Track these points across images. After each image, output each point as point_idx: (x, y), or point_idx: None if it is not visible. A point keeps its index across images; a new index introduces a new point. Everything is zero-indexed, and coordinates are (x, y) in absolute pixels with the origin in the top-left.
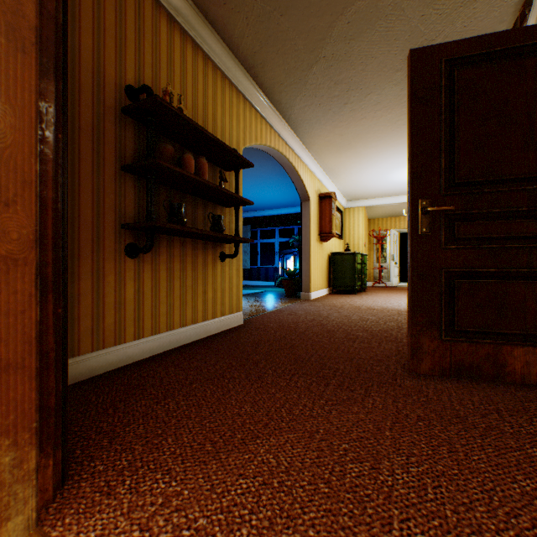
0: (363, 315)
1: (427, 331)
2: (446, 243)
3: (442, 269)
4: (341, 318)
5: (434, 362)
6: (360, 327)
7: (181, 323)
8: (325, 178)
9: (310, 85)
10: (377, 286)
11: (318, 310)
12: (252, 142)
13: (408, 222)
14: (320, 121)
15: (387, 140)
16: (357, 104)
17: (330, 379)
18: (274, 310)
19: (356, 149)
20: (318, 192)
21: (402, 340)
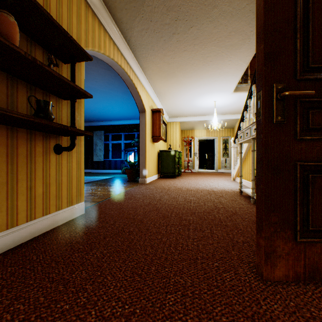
0: (186, 196)
1: (281, 231)
2: (300, 134)
3: (297, 163)
4: (171, 200)
5: (288, 266)
6: (188, 210)
7: None
8: (156, 99)
9: (147, 6)
10: (187, 172)
11: (152, 193)
12: (95, 47)
13: (259, 110)
14: (154, 47)
15: (198, 73)
16: (182, 35)
17: None
18: (118, 194)
19: (178, 78)
20: (151, 107)
21: (226, 223)
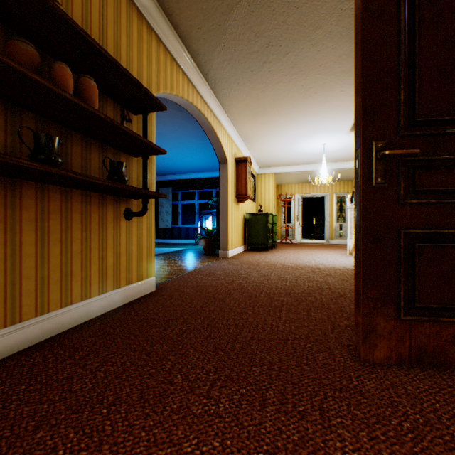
0: (281, 273)
1: (382, 308)
2: (405, 197)
3: (401, 230)
4: (261, 278)
5: (390, 347)
6: (282, 290)
7: (63, 301)
8: (242, 144)
9: (230, 34)
10: (284, 243)
11: (237, 270)
12: (167, 89)
13: (357, 170)
14: (239, 80)
15: (299, 108)
16: (275, 64)
17: (265, 389)
18: (193, 270)
19: (270, 116)
20: (235, 156)
21: (329, 305)
